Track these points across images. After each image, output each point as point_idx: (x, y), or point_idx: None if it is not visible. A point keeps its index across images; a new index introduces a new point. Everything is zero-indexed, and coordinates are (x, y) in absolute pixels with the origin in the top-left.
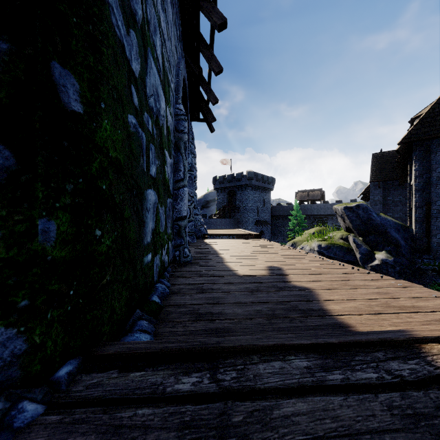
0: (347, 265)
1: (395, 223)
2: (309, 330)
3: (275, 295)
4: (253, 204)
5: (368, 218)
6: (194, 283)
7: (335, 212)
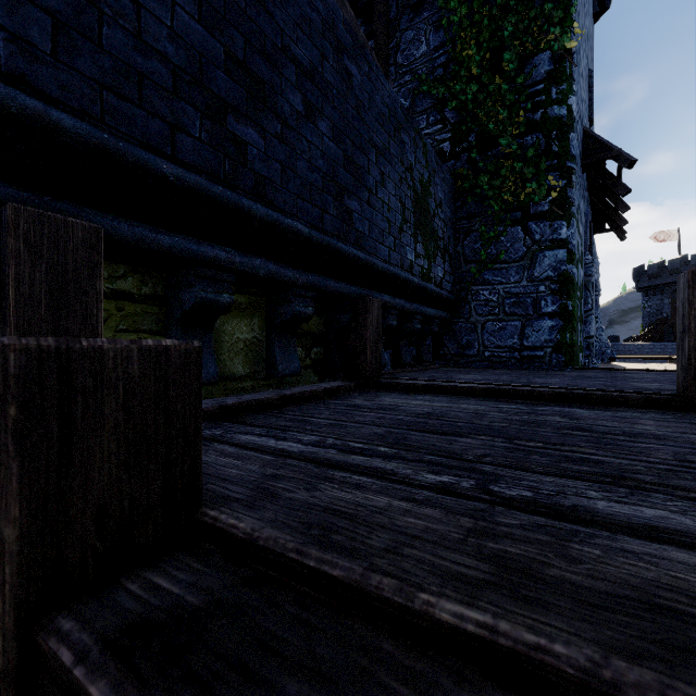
0: None
1: None
2: None
3: None
4: None
5: None
6: None
7: None
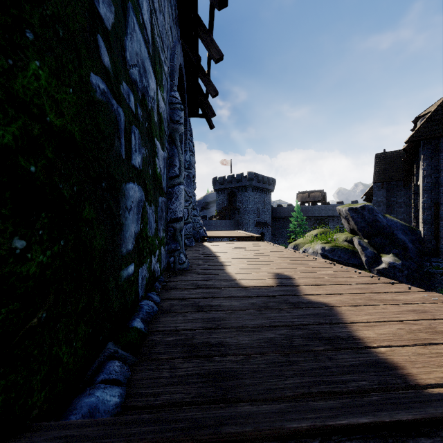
0: (364, 273)
1: (402, 224)
2: (344, 374)
3: (289, 315)
4: (253, 205)
5: (373, 220)
6: (190, 297)
7: (339, 213)
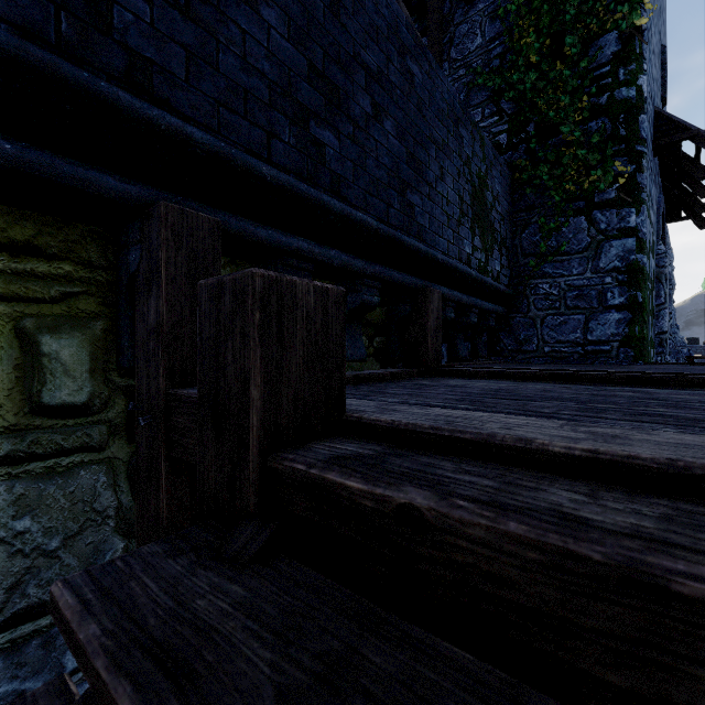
0: None
1: None
2: None
3: None
4: None
5: None
6: None
7: None
